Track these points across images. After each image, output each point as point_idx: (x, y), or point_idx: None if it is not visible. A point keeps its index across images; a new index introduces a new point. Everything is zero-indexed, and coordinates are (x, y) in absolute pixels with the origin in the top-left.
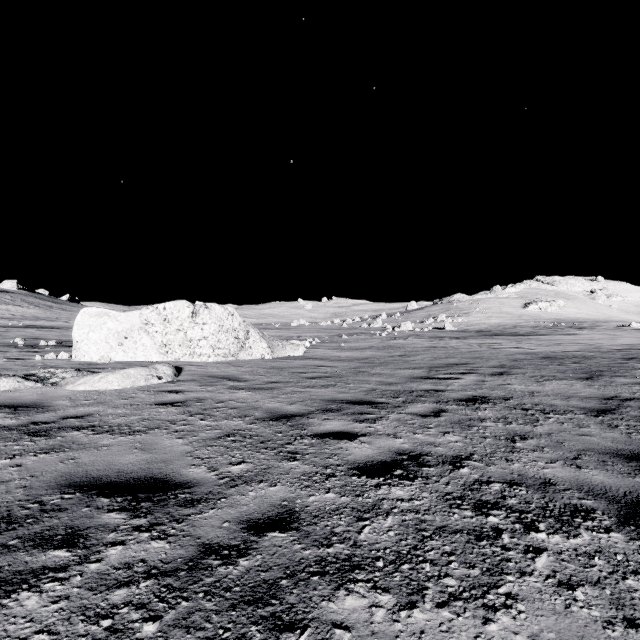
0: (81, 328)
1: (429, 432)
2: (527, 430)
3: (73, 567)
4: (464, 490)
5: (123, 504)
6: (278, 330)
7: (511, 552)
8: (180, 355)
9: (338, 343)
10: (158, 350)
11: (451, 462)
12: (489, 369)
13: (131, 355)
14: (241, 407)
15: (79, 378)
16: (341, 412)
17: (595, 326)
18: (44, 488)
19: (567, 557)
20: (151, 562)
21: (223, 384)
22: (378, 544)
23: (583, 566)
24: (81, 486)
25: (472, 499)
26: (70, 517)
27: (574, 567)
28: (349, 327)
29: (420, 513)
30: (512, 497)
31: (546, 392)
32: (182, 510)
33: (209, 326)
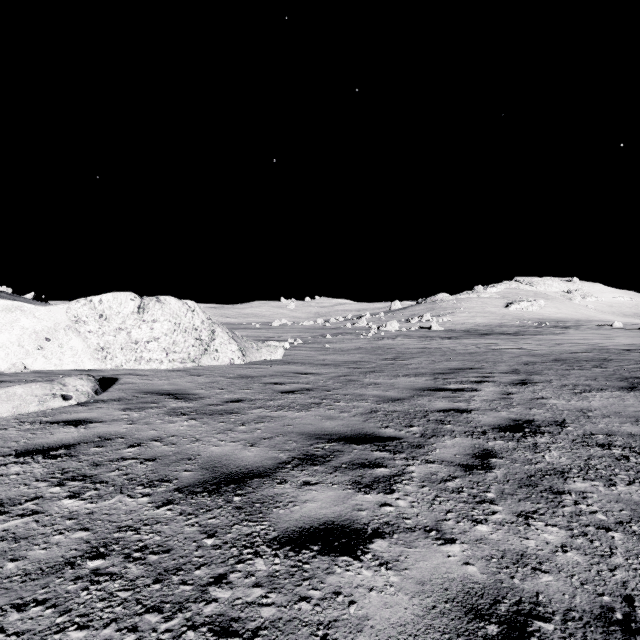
0: None
1: (497, 516)
2: None
3: None
4: None
5: None
6: (258, 330)
7: None
8: (122, 361)
9: (322, 344)
10: (93, 355)
11: None
12: (505, 376)
13: (55, 362)
14: (164, 456)
15: None
16: (331, 463)
17: (579, 325)
18: None
19: None
20: None
21: (161, 406)
22: None
23: None
24: None
25: None
26: None
27: None
28: (333, 327)
29: None
30: None
31: (599, 410)
32: None
33: (161, 324)
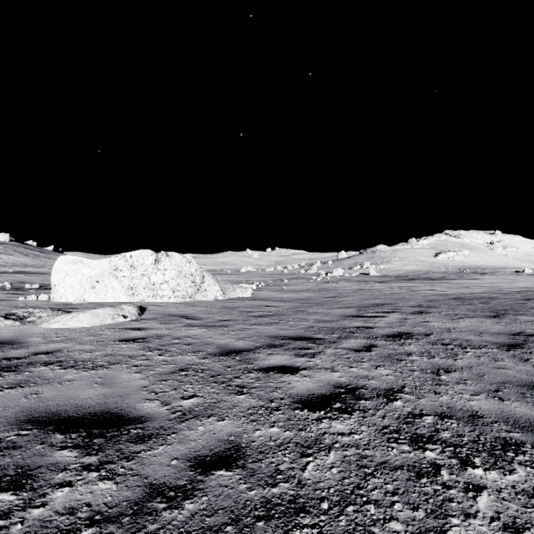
0: (58, 273)
1: (363, 366)
2: (449, 363)
3: (15, 513)
4: (399, 423)
5: (76, 441)
6: (230, 275)
7: (452, 491)
8: (144, 297)
9: (280, 286)
10: (125, 292)
11: (385, 395)
12: (410, 308)
13: (102, 297)
14: (195, 343)
15: (53, 317)
16: (284, 347)
17: (495, 272)
18: (3, 424)
19: (507, 496)
20: (96, 506)
21: (180, 322)
22: (322, 483)
23: (525, 506)
24: (39, 422)
25: (408, 433)
26: (23, 455)
27: (516, 507)
28: (289, 273)
29: (360, 448)
30: (445, 430)
31: (461, 328)
32: (133, 447)
33: (170, 272)
